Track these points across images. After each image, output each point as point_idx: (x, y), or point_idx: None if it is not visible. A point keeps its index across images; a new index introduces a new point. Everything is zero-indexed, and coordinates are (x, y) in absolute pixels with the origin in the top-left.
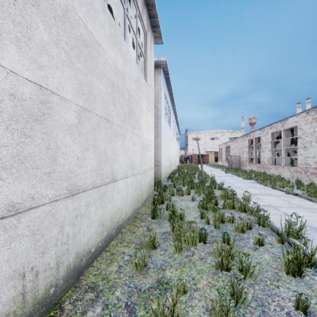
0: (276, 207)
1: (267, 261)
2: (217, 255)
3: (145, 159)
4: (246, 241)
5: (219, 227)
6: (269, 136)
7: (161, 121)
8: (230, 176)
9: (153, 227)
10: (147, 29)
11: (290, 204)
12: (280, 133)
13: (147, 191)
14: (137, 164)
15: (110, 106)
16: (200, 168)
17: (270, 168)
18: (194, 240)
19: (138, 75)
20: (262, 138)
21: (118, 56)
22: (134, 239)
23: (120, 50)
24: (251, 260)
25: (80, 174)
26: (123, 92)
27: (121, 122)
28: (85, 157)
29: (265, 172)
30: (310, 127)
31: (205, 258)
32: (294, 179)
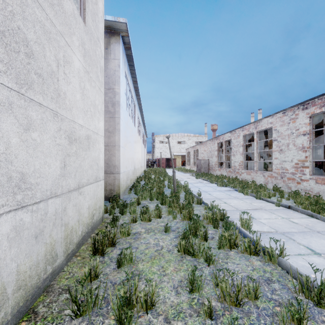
0: (286, 234)
1: None
2: None
3: (81, 164)
4: None
5: None
6: (240, 139)
7: (119, 110)
8: (203, 182)
9: None
10: None
11: (298, 226)
12: (250, 137)
13: (86, 223)
14: (49, 176)
15: None
16: (168, 172)
17: (241, 172)
18: None
19: None
20: (233, 141)
21: None
22: None
23: None
24: None
25: None
26: None
27: None
28: None
29: (236, 177)
30: (287, 128)
31: None
32: (269, 184)
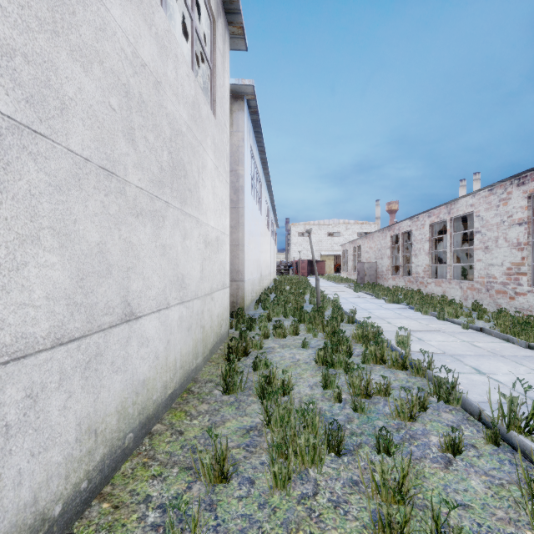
0: (456, 356)
1: (482, 500)
2: (377, 503)
3: (212, 268)
4: (424, 442)
5: (362, 408)
6: (426, 230)
7: (244, 198)
8: (363, 296)
9: (225, 415)
10: (217, 12)
11: (478, 350)
12: (442, 226)
13: (216, 332)
14: (194, 279)
15: (117, 139)
16: (311, 283)
17: (427, 283)
18: (317, 453)
19: (195, 94)
20: (415, 233)
21: (143, 31)
22: (179, 453)
23: (147, 19)
24: (448, 498)
25: (0, 311)
26: (156, 119)
27: (152, 183)
28: (25, 262)
29: (419, 290)
30: (496, 214)
31: (345, 502)
32: (469, 301)
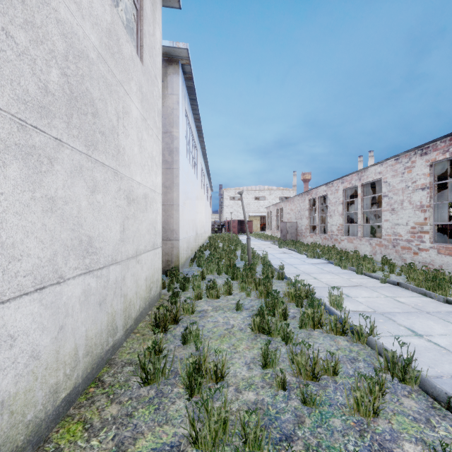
0: (386, 314)
1: None
2: None
3: (139, 228)
4: None
5: (313, 401)
6: (339, 195)
7: (178, 159)
8: (288, 252)
9: (139, 425)
10: None
11: (404, 306)
12: (353, 191)
13: (143, 297)
14: (110, 241)
15: None
16: (241, 240)
17: (341, 239)
18: None
19: (112, 22)
20: (330, 197)
21: None
22: None
23: None
24: None
25: None
26: (33, 15)
27: (22, 105)
28: None
29: (333, 246)
30: (401, 180)
31: None
32: (378, 255)
